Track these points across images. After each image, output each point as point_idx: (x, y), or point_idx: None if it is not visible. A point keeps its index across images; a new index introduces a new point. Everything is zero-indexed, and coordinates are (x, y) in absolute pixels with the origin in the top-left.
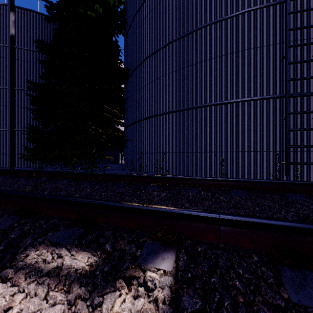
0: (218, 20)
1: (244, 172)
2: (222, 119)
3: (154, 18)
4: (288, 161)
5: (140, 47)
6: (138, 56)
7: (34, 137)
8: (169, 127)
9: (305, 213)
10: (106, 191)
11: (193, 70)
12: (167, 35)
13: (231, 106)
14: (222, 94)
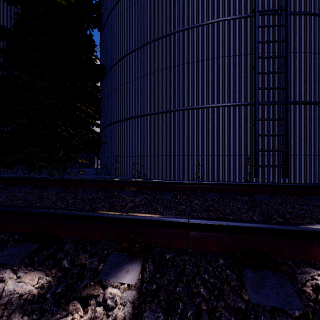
0: (195, 25)
1: (219, 175)
2: (199, 123)
3: (131, 16)
4: (257, 164)
5: (117, 44)
6: (114, 54)
7: None
8: (148, 129)
9: (269, 213)
10: (74, 199)
11: (172, 73)
12: (146, 35)
13: (207, 111)
14: (199, 98)
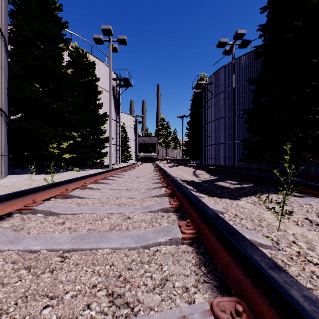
0: None
1: None
2: None
3: None
4: None
5: None
6: None
7: (247, 146)
8: None
9: None
10: None
11: None
12: None
13: None
14: None
